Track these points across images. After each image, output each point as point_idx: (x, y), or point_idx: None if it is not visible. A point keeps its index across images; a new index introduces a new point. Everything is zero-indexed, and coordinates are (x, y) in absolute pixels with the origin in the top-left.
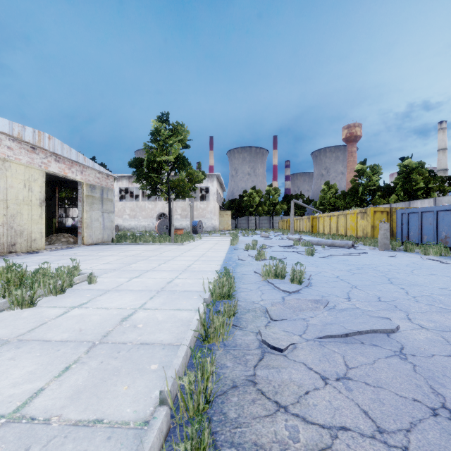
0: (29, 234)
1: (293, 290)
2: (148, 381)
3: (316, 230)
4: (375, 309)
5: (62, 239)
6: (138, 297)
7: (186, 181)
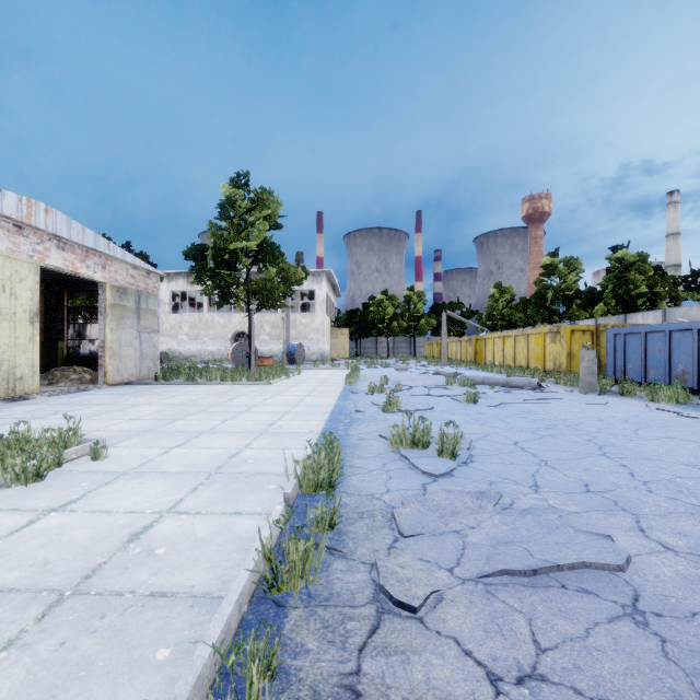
0: (12, 368)
1: (441, 472)
2: (142, 694)
3: (481, 358)
4: (582, 508)
5: (71, 375)
6: (172, 486)
7: (276, 282)
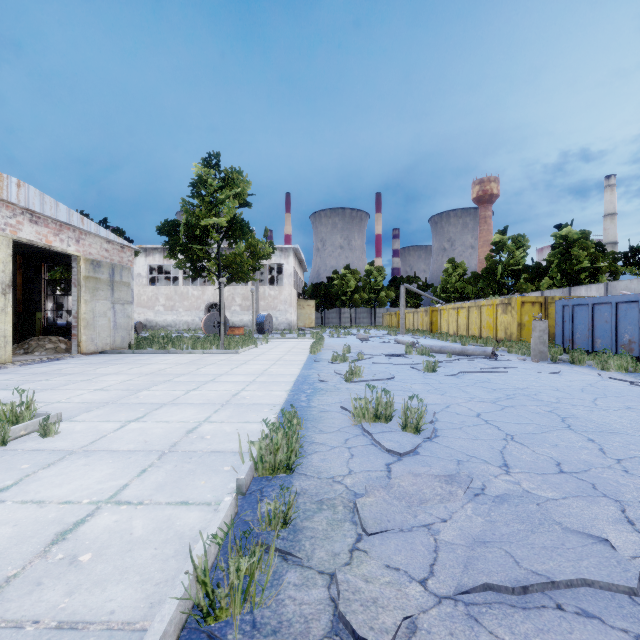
0: None
1: (406, 450)
2: None
3: (436, 328)
4: (560, 493)
5: (47, 345)
6: (119, 468)
7: (245, 256)
